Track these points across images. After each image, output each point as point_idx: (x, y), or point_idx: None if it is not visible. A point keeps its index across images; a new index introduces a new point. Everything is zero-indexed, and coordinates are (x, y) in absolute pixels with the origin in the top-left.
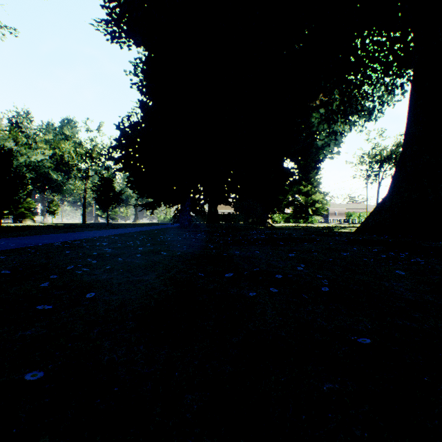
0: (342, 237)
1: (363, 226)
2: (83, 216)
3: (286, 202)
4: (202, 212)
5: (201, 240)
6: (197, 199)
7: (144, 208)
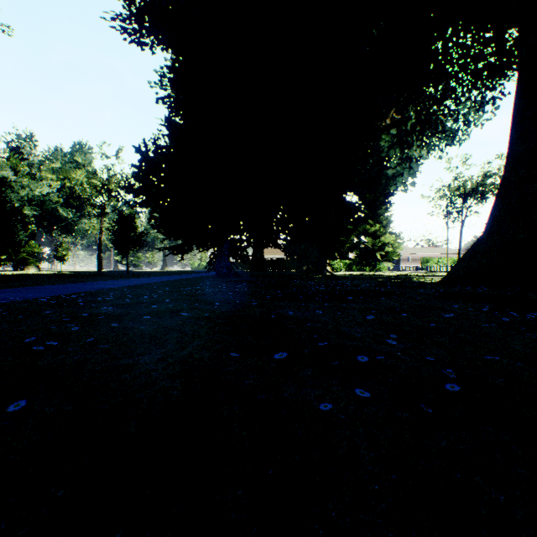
0: (428, 290)
1: (452, 274)
2: (98, 262)
3: (349, 244)
4: (245, 257)
5: (241, 294)
6: (238, 241)
7: (172, 252)
